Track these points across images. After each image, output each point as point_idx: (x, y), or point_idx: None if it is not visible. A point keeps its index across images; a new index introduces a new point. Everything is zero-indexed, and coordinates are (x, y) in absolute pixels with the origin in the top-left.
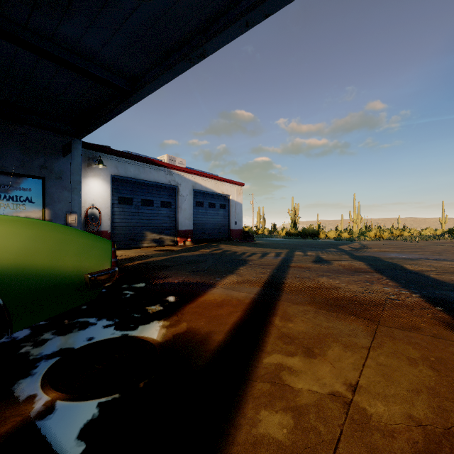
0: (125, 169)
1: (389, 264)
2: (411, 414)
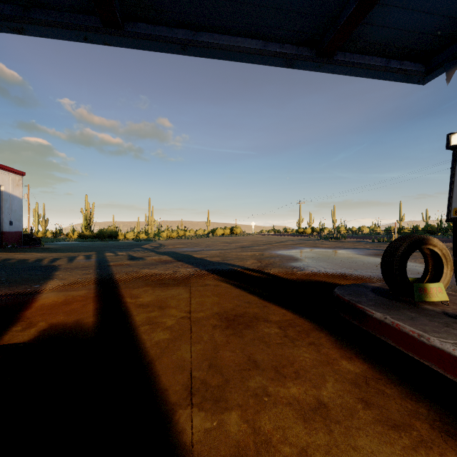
0: None
1: (185, 255)
2: (213, 312)
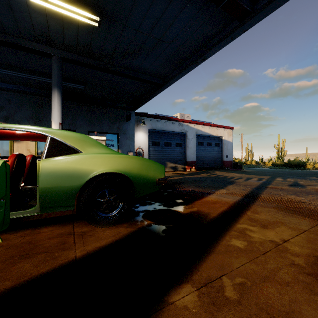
0: (156, 125)
1: None
2: (314, 253)
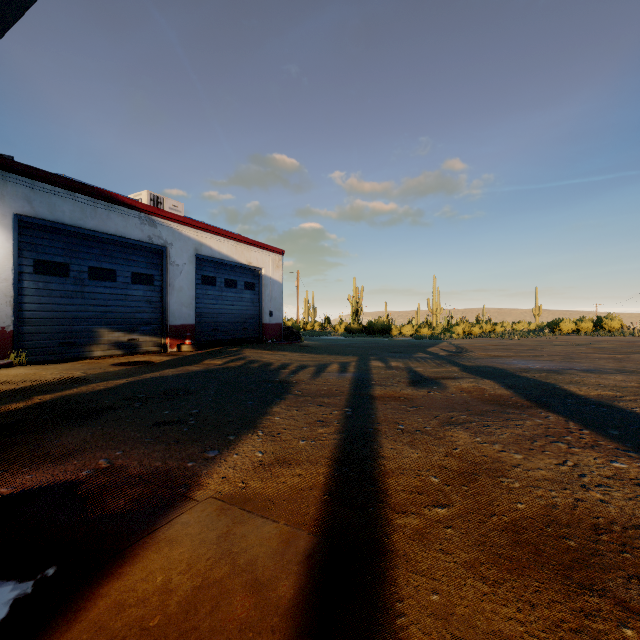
0: (51, 207)
1: (538, 384)
2: None
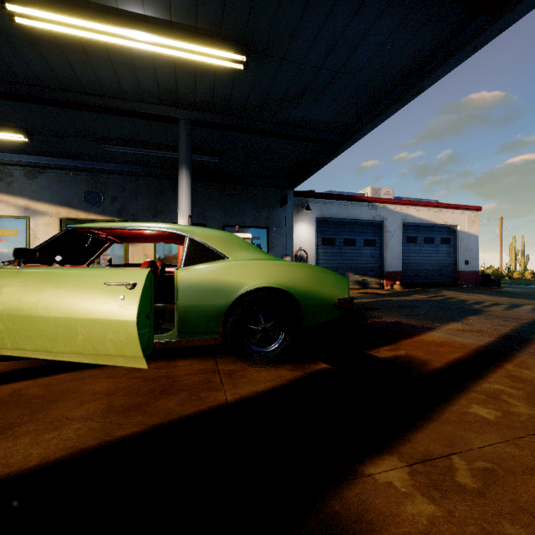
0: (328, 210)
1: None
2: None
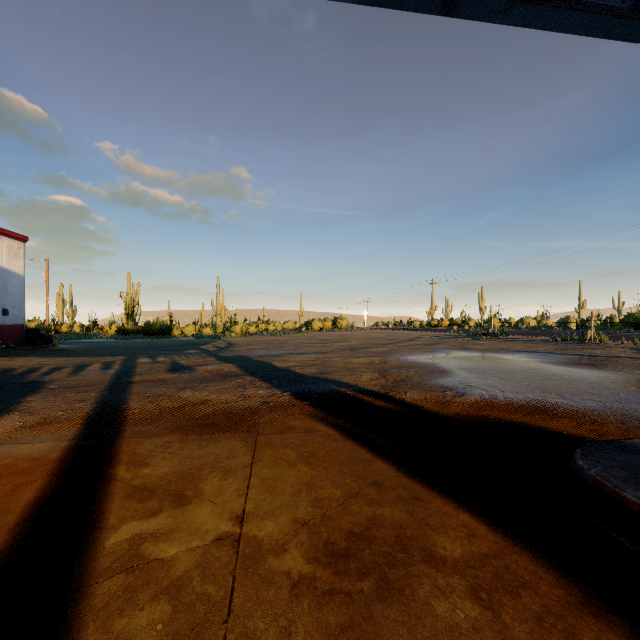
0: None
1: (260, 363)
2: (297, 517)
